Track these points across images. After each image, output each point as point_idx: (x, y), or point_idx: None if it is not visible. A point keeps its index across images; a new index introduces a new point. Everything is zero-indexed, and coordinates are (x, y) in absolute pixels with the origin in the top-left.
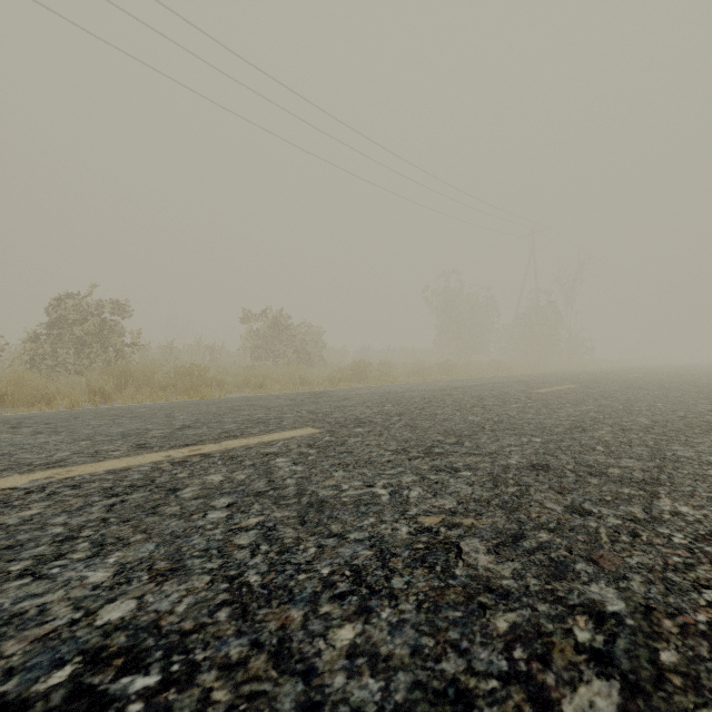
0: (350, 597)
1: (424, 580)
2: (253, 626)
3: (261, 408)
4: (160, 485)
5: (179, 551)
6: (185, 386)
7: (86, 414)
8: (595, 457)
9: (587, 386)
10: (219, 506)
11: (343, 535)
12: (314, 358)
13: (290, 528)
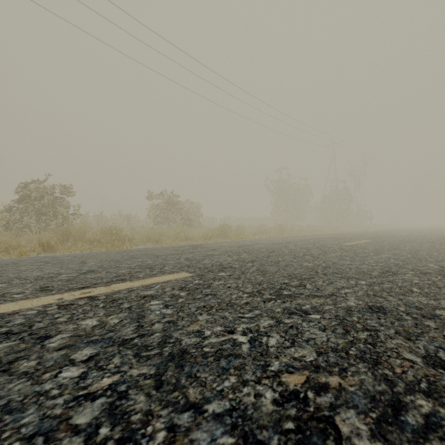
0: None
1: None
2: None
3: (152, 257)
4: (34, 332)
5: None
6: (106, 241)
7: (25, 261)
8: (418, 299)
9: (377, 241)
10: (78, 360)
11: (200, 406)
12: (194, 223)
13: (143, 395)
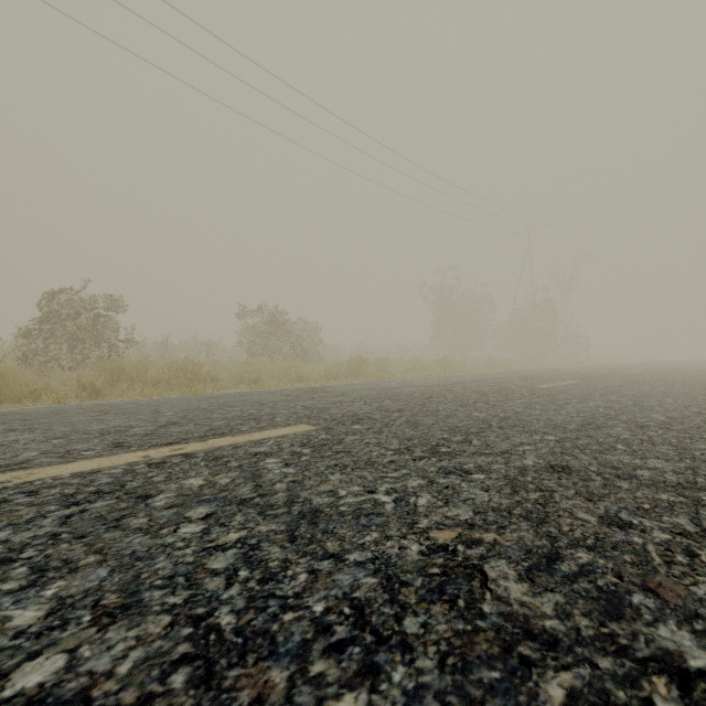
0: (351, 649)
1: (445, 620)
2: (218, 699)
3: (254, 404)
4: (130, 491)
5: (137, 579)
6: (178, 382)
7: (69, 410)
8: (618, 457)
9: (590, 382)
10: (195, 518)
11: (340, 556)
12: (310, 355)
13: (277, 547)
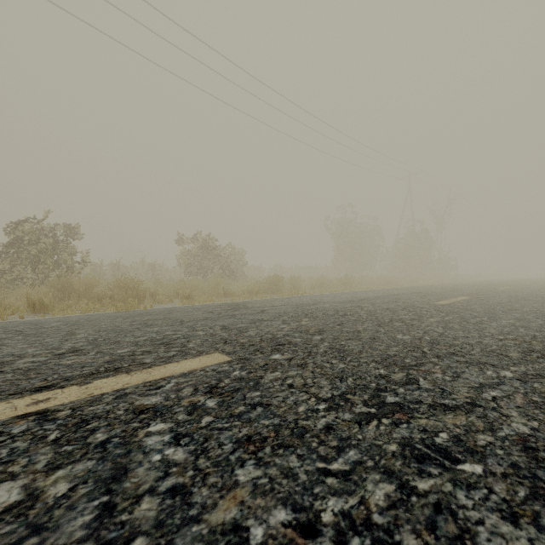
0: None
1: None
2: None
3: (175, 323)
4: None
5: None
6: (120, 297)
7: None
8: None
9: (479, 298)
10: None
11: None
12: (236, 274)
13: None
